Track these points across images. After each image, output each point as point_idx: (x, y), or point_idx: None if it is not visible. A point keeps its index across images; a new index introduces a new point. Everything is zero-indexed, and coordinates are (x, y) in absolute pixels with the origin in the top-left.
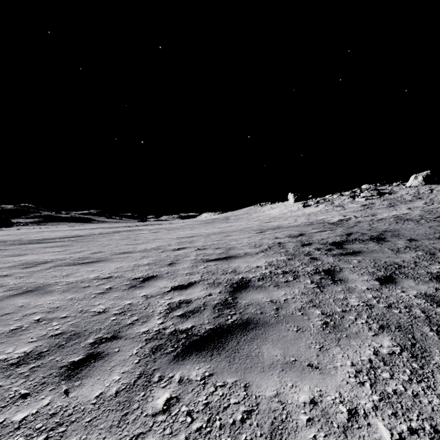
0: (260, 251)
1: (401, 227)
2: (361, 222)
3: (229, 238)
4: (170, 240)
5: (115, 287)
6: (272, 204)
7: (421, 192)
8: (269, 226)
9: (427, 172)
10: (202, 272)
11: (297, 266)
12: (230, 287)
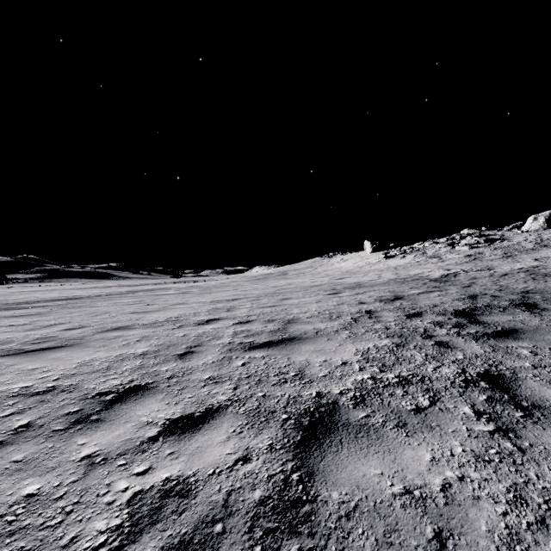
0: (340, 327)
1: (548, 287)
2: (478, 278)
3: (289, 303)
4: (200, 306)
5: (38, 424)
6: (343, 255)
7: (545, 238)
8: (344, 284)
9: (550, 211)
10: (238, 377)
11: (420, 363)
12: (295, 426)
